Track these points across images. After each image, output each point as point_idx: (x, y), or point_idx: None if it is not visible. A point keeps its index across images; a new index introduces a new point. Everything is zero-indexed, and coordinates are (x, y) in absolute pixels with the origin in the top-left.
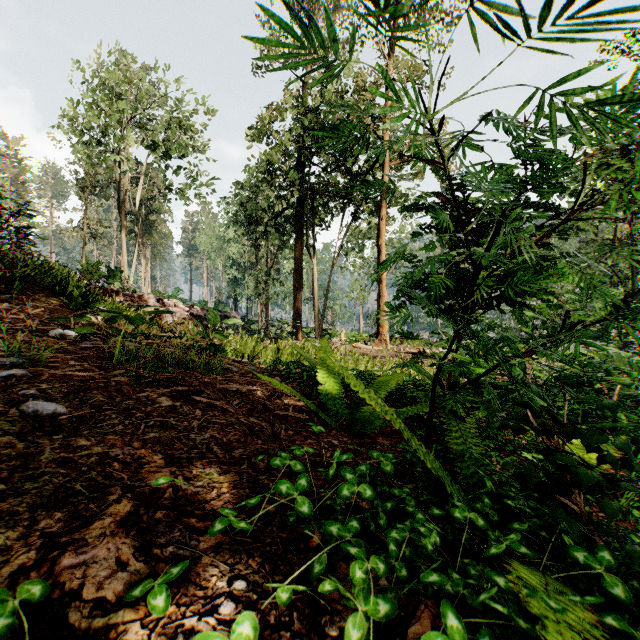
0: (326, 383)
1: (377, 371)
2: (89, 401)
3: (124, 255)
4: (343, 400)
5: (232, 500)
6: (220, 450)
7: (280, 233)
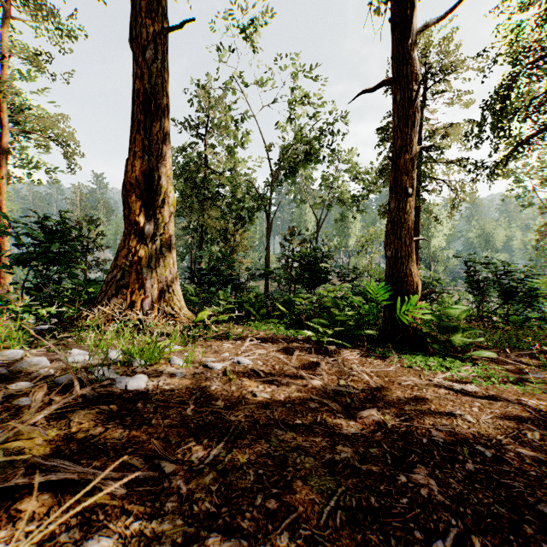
0: None
1: None
2: None
3: None
4: None
5: None
6: None
7: None
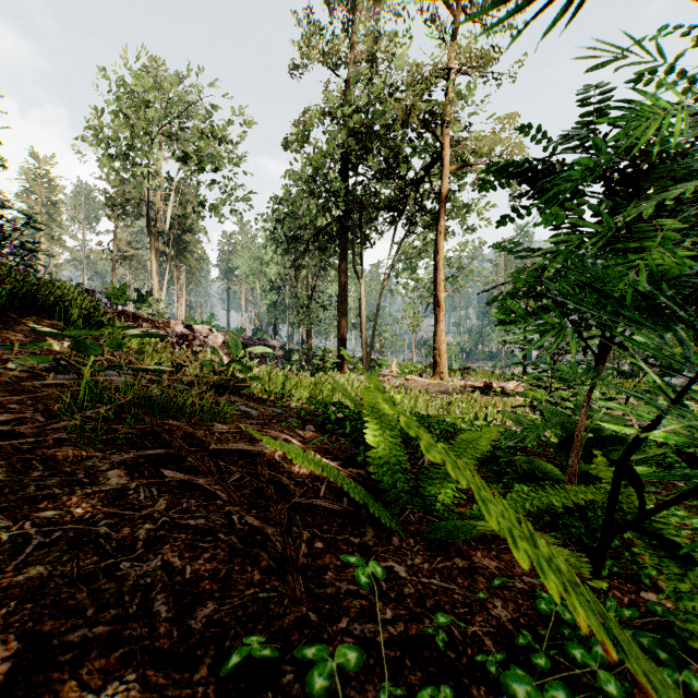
0: (380, 445)
1: (447, 417)
2: None
3: (154, 278)
4: (407, 474)
5: None
6: (167, 608)
7: (323, 252)
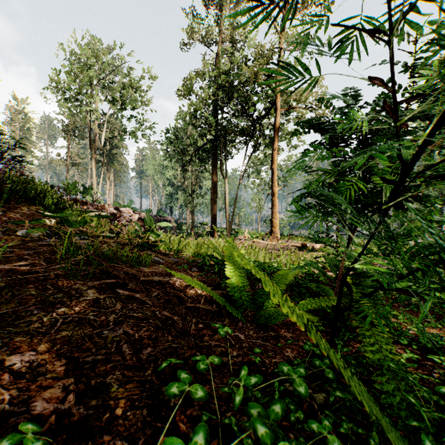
0: (233, 277)
1: (274, 263)
2: (20, 295)
3: (94, 177)
4: (248, 292)
5: (123, 430)
6: (129, 350)
7: (202, 161)
